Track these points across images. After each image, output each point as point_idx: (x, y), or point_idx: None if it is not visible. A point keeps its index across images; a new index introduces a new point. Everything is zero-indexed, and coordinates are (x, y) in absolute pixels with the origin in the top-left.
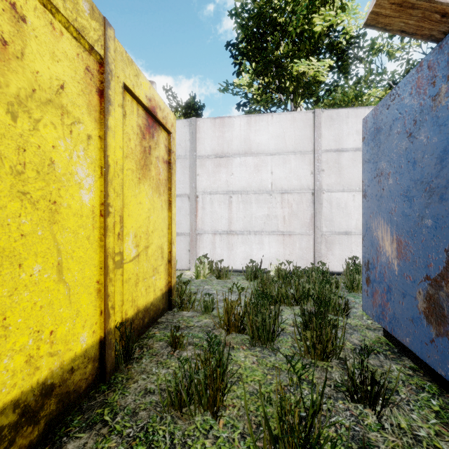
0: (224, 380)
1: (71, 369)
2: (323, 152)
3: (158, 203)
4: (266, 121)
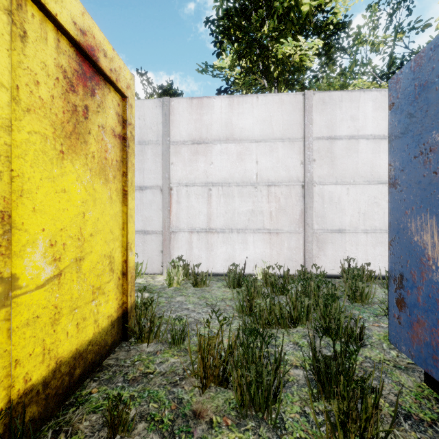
0: None
1: None
2: (314, 140)
3: (104, 192)
4: (250, 102)
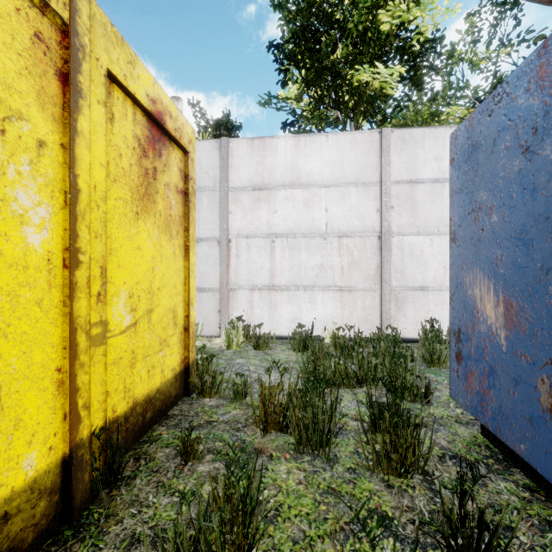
0: (253, 523)
1: (3, 516)
2: (392, 184)
3: (169, 248)
4: (319, 142)
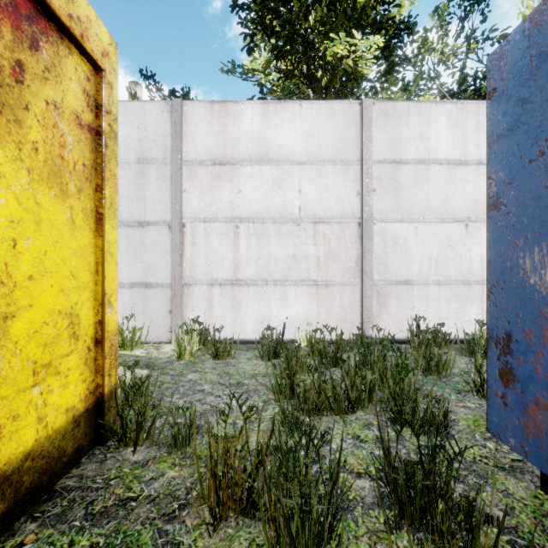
0: None
1: None
2: (373, 163)
3: (59, 211)
4: (291, 111)
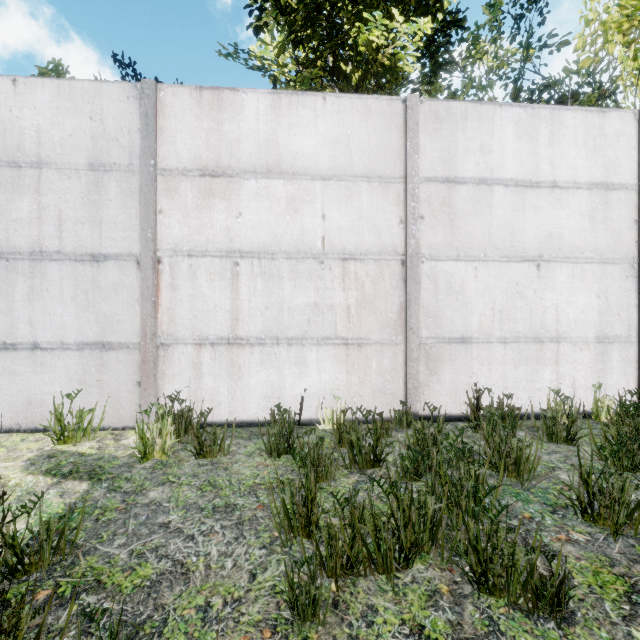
0: None
1: None
2: (421, 182)
3: None
4: (312, 107)
